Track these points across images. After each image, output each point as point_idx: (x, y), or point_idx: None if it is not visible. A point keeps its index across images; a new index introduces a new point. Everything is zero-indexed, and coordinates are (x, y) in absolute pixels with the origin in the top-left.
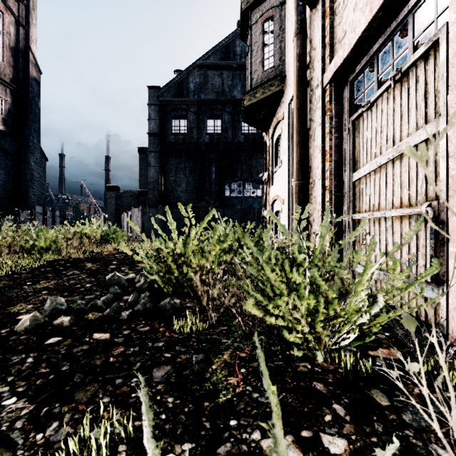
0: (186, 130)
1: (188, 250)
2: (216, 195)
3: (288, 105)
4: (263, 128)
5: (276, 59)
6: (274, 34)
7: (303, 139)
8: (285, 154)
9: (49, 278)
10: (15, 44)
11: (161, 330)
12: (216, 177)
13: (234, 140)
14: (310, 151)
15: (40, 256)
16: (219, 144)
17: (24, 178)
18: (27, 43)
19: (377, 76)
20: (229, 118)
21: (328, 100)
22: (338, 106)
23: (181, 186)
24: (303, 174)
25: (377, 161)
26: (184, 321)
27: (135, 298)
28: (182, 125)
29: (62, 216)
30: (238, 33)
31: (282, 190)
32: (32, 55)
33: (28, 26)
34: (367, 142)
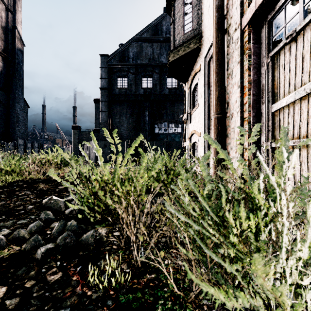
0: (127, 85)
1: (115, 177)
2: (148, 132)
3: (204, 59)
4: (183, 80)
5: (194, 24)
6: (193, 4)
7: (222, 78)
8: (201, 98)
9: (0, 198)
10: (5, 25)
11: (73, 279)
12: (149, 119)
13: (161, 92)
14: (227, 89)
15: (6, 177)
16: (150, 96)
17: (12, 120)
18: (14, 24)
19: (303, 5)
20: (158, 77)
21: (247, 39)
22: (256, 45)
23: (123, 125)
24: (222, 108)
25: (307, 87)
26: (105, 262)
27: (59, 227)
28: (124, 82)
29: (39, 147)
30: (164, 16)
31: (199, 126)
32: (18, 33)
33: (15, 12)
34: (290, 73)
